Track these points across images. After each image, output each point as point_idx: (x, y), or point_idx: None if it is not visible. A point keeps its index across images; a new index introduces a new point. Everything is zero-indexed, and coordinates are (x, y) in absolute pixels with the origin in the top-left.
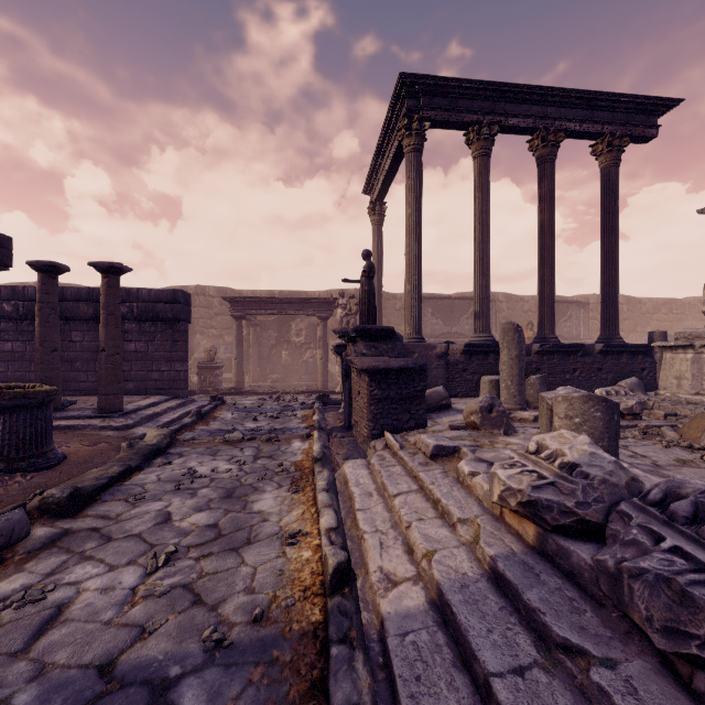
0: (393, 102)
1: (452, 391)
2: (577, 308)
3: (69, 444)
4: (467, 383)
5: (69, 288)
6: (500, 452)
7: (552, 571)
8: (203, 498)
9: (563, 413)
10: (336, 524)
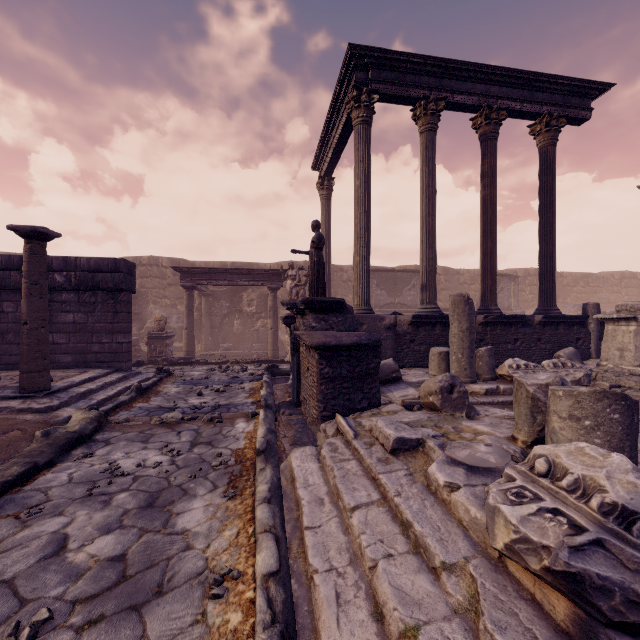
0: (342, 75)
1: (400, 362)
2: (508, 281)
3: None
4: (415, 354)
5: None
6: (474, 448)
7: None
8: (116, 509)
9: (566, 412)
10: (277, 566)
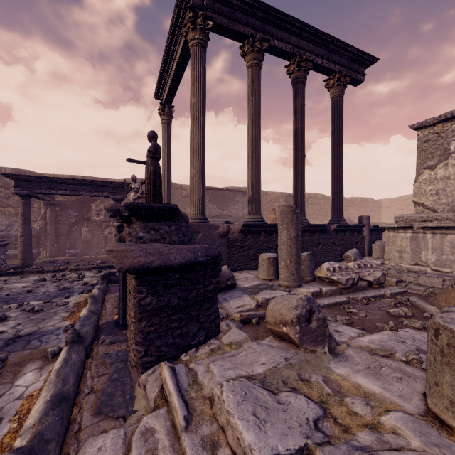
0: (179, 0)
1: (231, 266)
2: None
3: None
4: (244, 258)
5: None
6: None
7: None
8: None
9: None
10: None
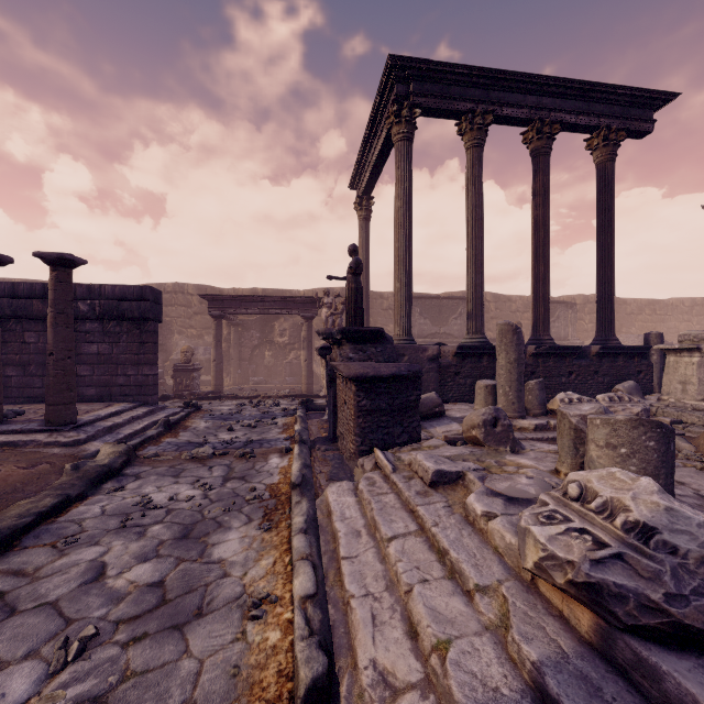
0: (382, 88)
1: (444, 396)
2: (565, 309)
3: (1, 466)
4: (460, 388)
5: (21, 283)
6: (515, 480)
7: (630, 696)
8: (152, 540)
9: (603, 440)
10: (314, 589)
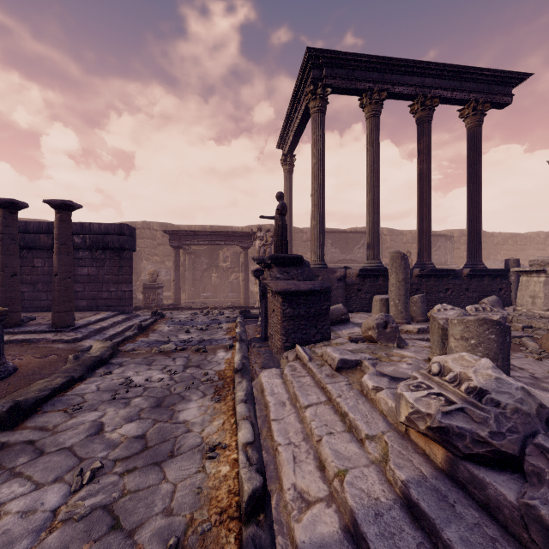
0: (301, 72)
1: (349, 307)
2: (445, 240)
3: (23, 356)
4: (361, 301)
5: (32, 222)
6: (398, 366)
7: (466, 500)
8: (135, 408)
9: (459, 335)
10: (252, 438)
